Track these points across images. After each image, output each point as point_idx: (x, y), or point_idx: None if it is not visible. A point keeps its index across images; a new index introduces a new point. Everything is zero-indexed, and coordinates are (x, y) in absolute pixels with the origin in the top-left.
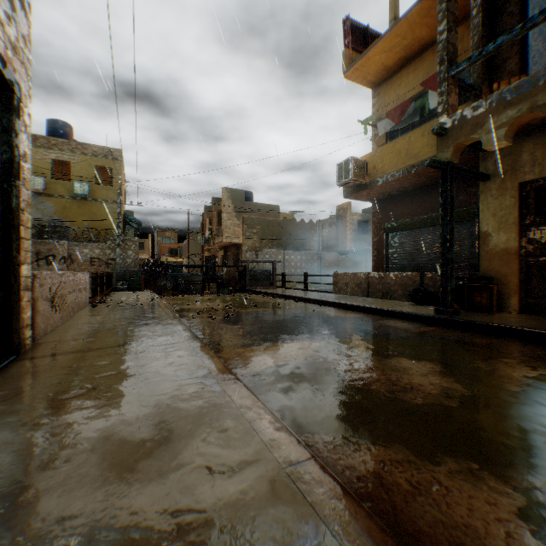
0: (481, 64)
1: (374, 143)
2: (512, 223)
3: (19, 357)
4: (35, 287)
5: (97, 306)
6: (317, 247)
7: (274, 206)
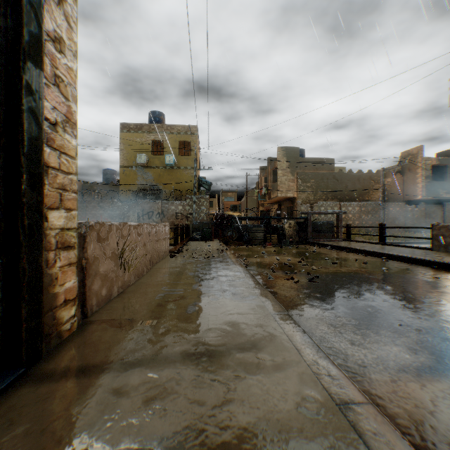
0: None
1: None
2: None
3: (33, 364)
4: (86, 243)
5: (174, 256)
6: (380, 197)
7: (328, 160)
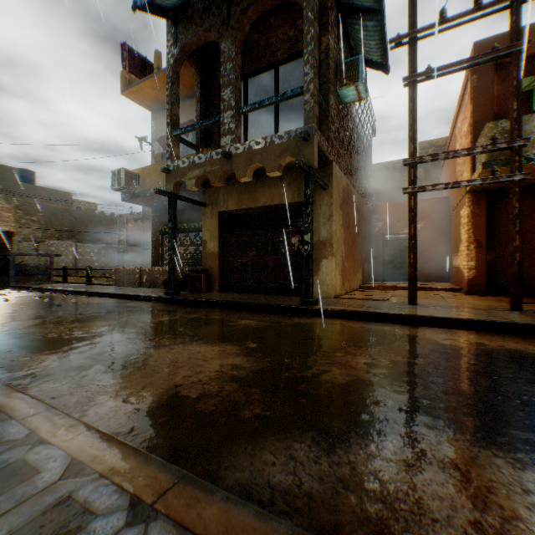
0: (201, 131)
1: (153, 158)
2: (216, 236)
3: None
4: None
5: None
6: (118, 242)
7: (65, 193)
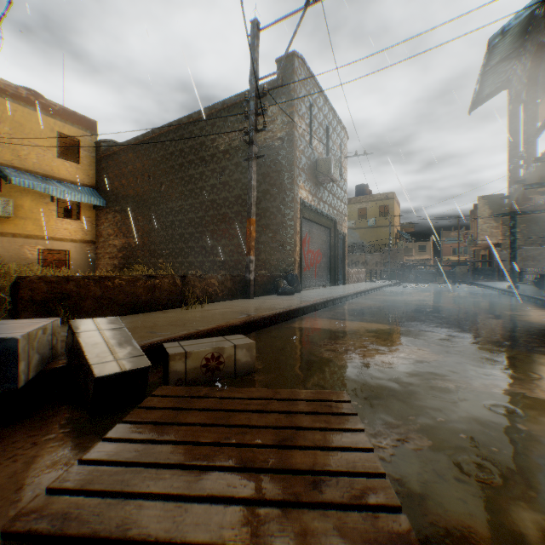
0: None
1: None
2: None
3: (345, 285)
4: (348, 272)
5: (367, 282)
6: None
7: None
